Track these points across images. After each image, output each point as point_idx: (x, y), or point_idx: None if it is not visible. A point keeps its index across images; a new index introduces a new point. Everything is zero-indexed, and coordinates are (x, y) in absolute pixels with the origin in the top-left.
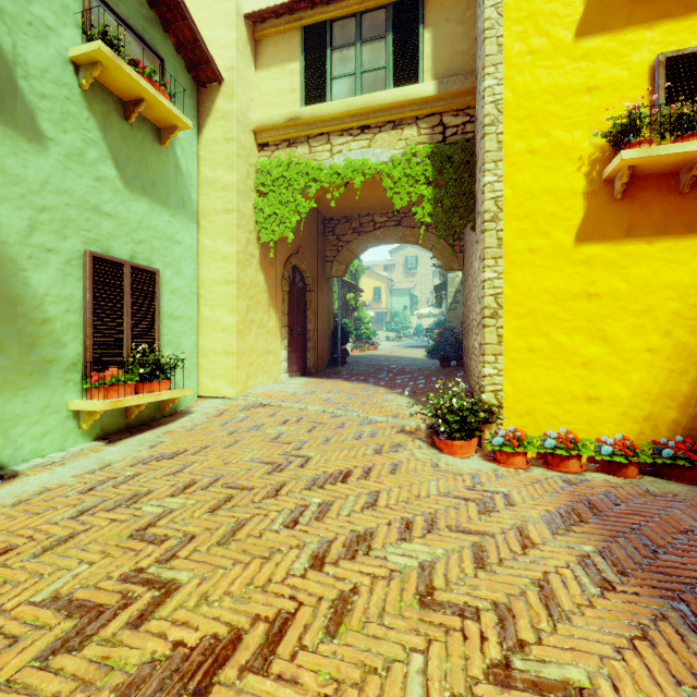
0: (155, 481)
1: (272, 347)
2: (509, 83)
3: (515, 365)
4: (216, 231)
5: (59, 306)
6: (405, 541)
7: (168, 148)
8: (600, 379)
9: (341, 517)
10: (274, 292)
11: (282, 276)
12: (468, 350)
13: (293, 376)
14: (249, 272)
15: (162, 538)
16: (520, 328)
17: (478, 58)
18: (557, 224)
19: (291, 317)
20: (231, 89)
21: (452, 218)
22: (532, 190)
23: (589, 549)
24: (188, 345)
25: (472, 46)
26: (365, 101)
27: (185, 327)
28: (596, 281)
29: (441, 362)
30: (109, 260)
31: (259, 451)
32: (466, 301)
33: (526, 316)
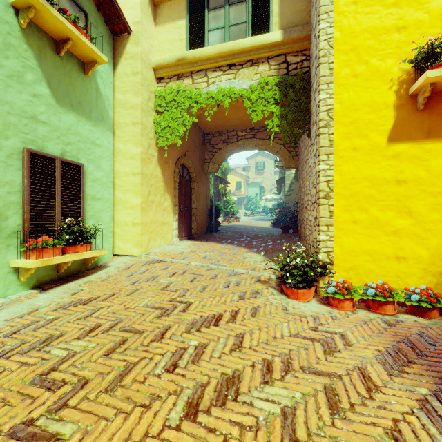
0: (67, 325)
1: (167, 220)
2: (337, 25)
3: (342, 233)
4: (126, 138)
5: (1, 189)
6: (267, 384)
7: (90, 77)
8: (407, 243)
9: (213, 360)
10: (169, 182)
11: (174, 170)
12: (303, 222)
13: (182, 239)
14: (150, 167)
15: (59, 383)
16: (346, 206)
17: (313, 11)
18: (373, 129)
19: (180, 199)
20: (137, 37)
21: (293, 128)
22: (355, 104)
23: (425, 392)
24: (106, 218)
25: (307, 5)
26: (231, 46)
27: (104, 205)
28: (403, 171)
29: (282, 230)
30: (43, 156)
31: (153, 298)
32: (300, 188)
33: (351, 197)
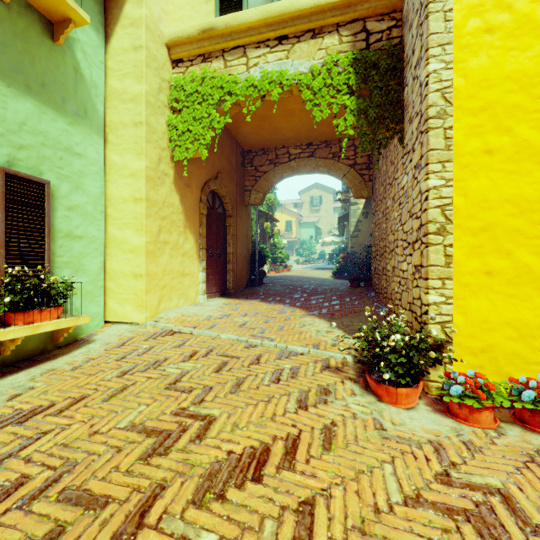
0: None
1: (189, 269)
2: None
3: (468, 291)
4: (124, 146)
5: None
6: None
7: (64, 48)
8: None
9: None
10: (191, 214)
11: (200, 199)
12: (384, 272)
13: (212, 297)
14: (162, 191)
15: None
16: (473, 246)
17: None
18: (522, 118)
19: (210, 240)
20: None
21: (377, 129)
22: (489, 76)
23: None
24: (93, 267)
25: None
26: (283, 7)
27: (88, 247)
28: None
29: (351, 282)
30: None
31: (147, 406)
32: (379, 224)
33: (482, 231)
